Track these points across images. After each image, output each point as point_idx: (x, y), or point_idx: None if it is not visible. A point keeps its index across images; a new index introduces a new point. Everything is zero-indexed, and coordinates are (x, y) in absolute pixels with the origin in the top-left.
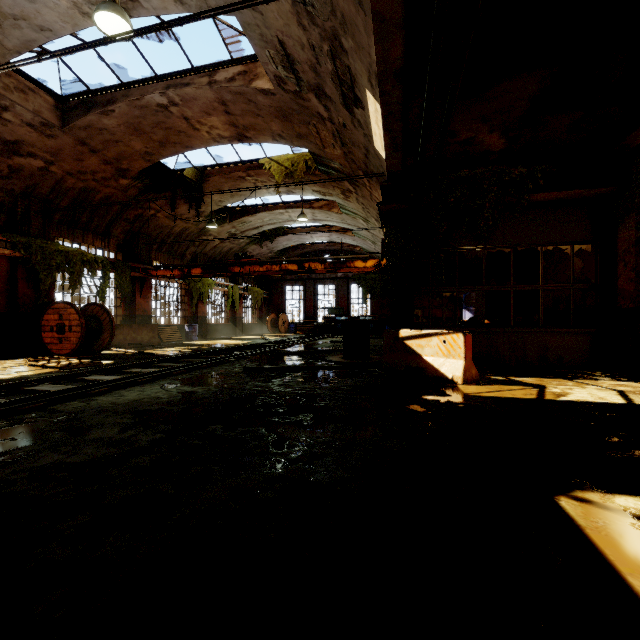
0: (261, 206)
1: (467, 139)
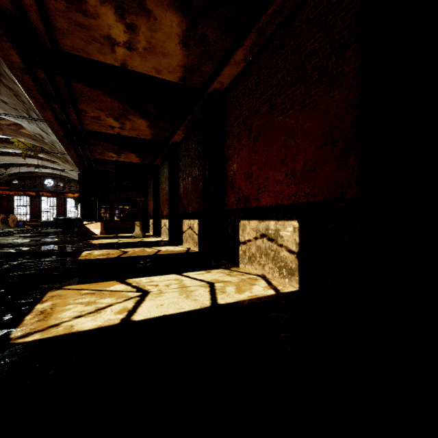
0: (3, 152)
1: (104, 169)
